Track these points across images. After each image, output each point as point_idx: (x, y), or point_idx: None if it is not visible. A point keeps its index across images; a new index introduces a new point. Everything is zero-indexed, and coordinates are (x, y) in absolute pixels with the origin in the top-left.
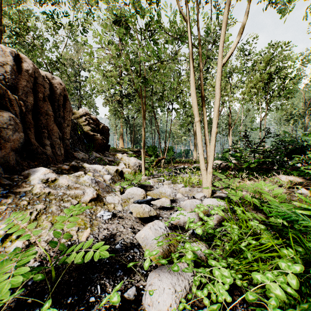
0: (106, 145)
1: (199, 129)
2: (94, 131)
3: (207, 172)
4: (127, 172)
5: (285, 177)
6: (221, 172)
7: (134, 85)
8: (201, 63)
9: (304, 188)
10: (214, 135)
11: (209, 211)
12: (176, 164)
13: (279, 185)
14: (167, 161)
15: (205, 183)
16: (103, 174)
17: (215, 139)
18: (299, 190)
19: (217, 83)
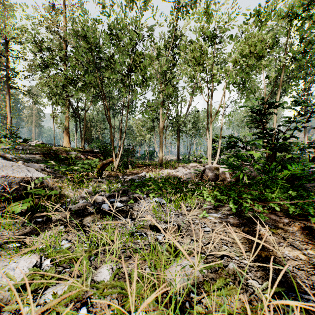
0: None
1: None
2: None
3: None
4: None
5: None
6: (224, 193)
7: None
8: None
9: None
10: None
11: None
12: (135, 170)
13: None
14: (124, 164)
15: None
16: None
17: None
18: None
19: None
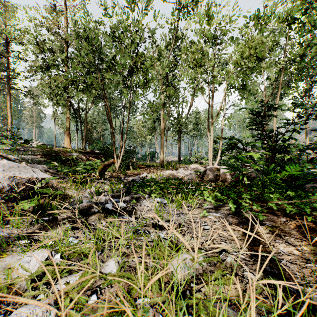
0: None
1: None
2: None
3: None
4: None
5: None
6: (225, 193)
7: None
8: None
9: None
10: None
11: None
12: (136, 171)
13: None
14: (126, 165)
15: None
16: None
17: None
18: None
19: None
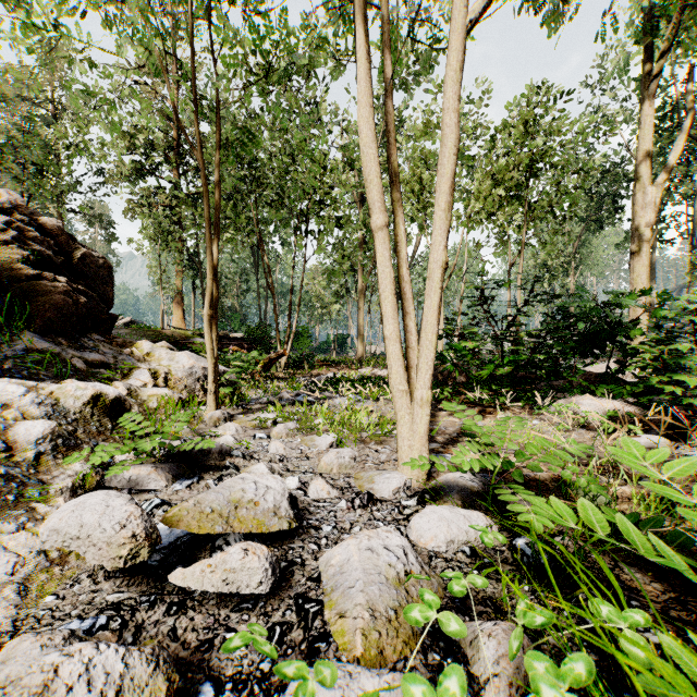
0: (98, 315)
1: (386, 253)
2: (45, 267)
3: (413, 400)
4: (153, 400)
5: (590, 401)
6: None
7: (178, 119)
8: (389, 61)
9: (642, 430)
10: (437, 272)
11: (444, 585)
12: (316, 370)
13: (579, 423)
14: (296, 361)
15: (408, 440)
16: (16, 419)
17: (440, 288)
18: (641, 439)
19: (450, 90)
